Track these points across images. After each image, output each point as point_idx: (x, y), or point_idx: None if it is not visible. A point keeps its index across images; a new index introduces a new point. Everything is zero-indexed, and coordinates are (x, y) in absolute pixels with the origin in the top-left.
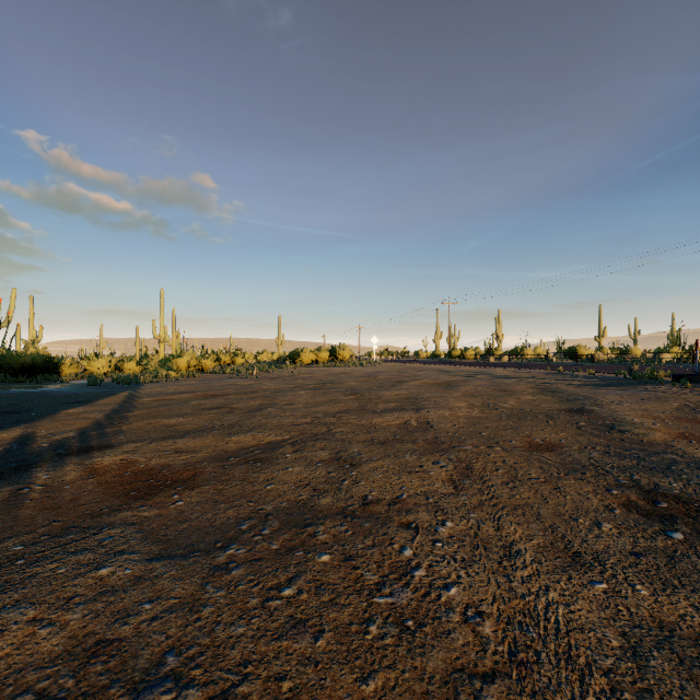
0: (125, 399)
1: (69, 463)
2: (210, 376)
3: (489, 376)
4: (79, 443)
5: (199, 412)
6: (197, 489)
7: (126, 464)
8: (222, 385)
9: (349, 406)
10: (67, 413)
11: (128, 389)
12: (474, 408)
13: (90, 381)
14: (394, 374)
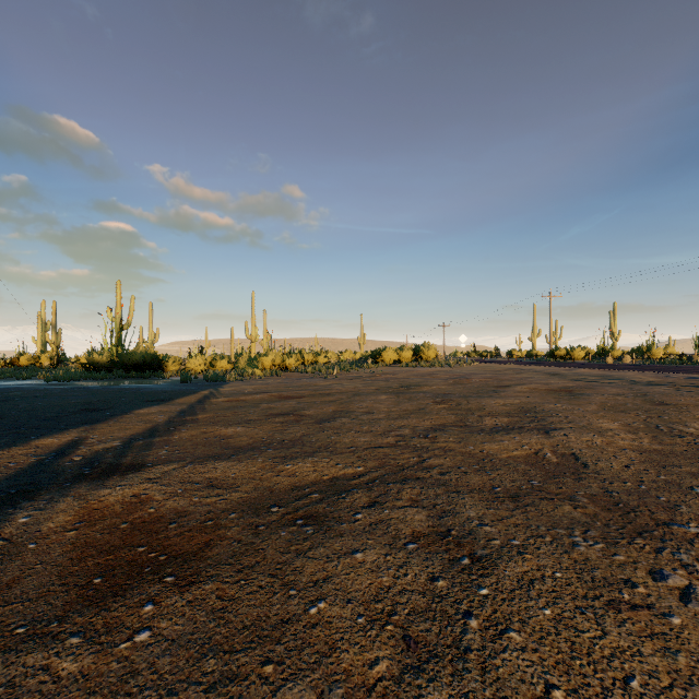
0: (201, 399)
1: (71, 494)
2: (292, 375)
3: (622, 382)
4: (113, 458)
5: (263, 420)
6: (191, 590)
7: (134, 504)
8: (300, 385)
9: (443, 419)
10: (137, 414)
11: (210, 388)
12: (638, 433)
13: (182, 378)
14: (490, 376)
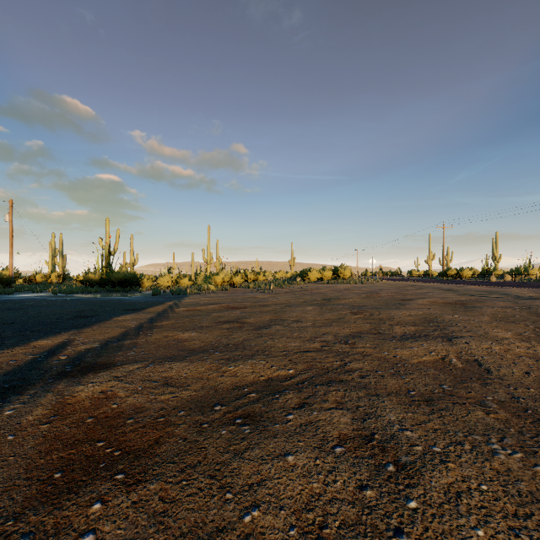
0: (167, 308)
1: (51, 390)
2: (238, 290)
3: (507, 296)
4: (91, 357)
5: (213, 326)
6: (137, 490)
7: (101, 400)
8: (244, 298)
9: (360, 327)
10: (115, 320)
11: (174, 299)
12: (530, 341)
13: (153, 292)
14: (395, 292)
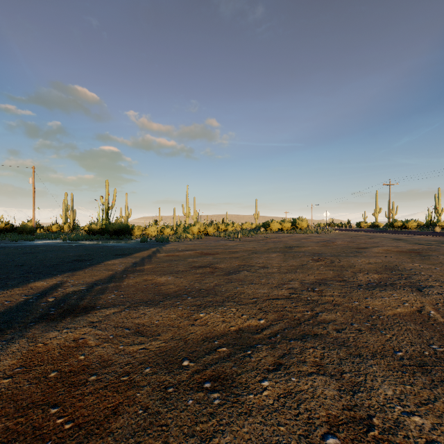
0: (150, 254)
1: (27, 335)
2: (211, 238)
3: None
4: (76, 300)
5: (188, 271)
6: None
7: (70, 349)
8: (216, 245)
9: (324, 274)
10: (106, 264)
11: (158, 246)
12: None
13: (141, 239)
14: (349, 240)
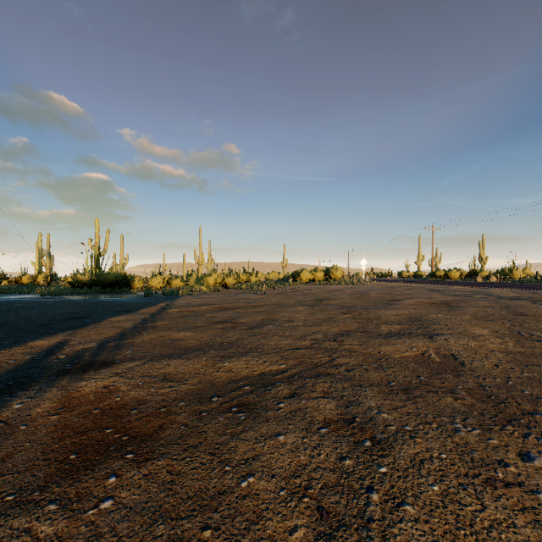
0: (160, 309)
1: (56, 386)
2: (230, 291)
3: (490, 297)
4: (90, 356)
5: (207, 326)
6: (146, 466)
7: (104, 394)
8: (236, 299)
9: (348, 326)
10: (109, 321)
11: (167, 301)
12: (504, 338)
13: (145, 293)
14: (385, 292)
